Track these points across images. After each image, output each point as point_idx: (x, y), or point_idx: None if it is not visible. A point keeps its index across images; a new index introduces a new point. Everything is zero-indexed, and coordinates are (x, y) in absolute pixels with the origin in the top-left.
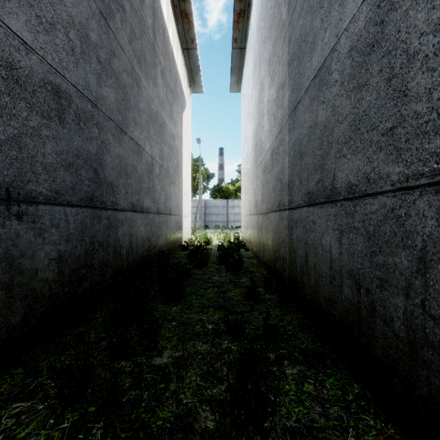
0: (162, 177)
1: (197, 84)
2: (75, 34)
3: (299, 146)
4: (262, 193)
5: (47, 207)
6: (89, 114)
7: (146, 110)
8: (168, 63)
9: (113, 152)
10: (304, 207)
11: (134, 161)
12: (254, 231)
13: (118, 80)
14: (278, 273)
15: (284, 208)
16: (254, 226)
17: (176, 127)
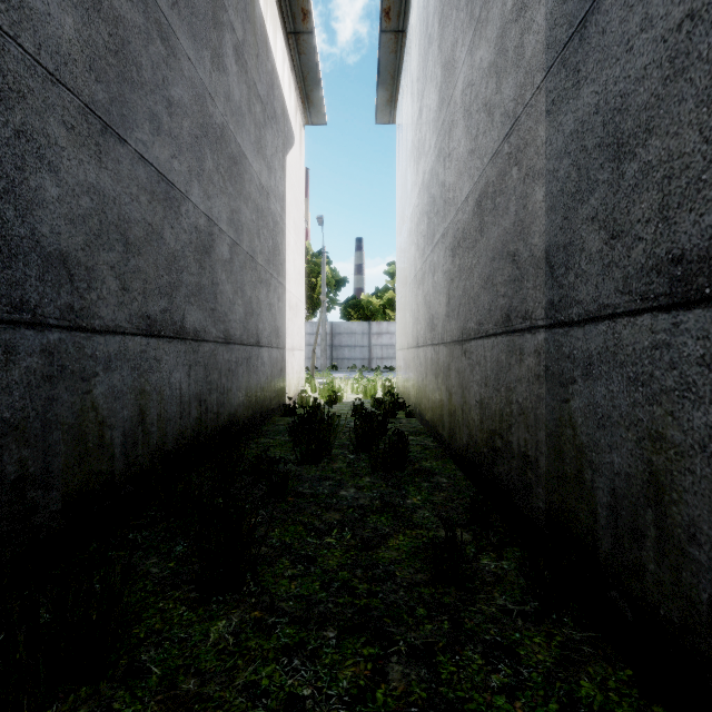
0: (238, 268)
1: (316, 106)
2: None
3: (606, 126)
4: (448, 299)
5: None
6: None
7: (191, 110)
8: (254, 41)
9: (73, 176)
10: (643, 315)
11: (153, 216)
12: (425, 378)
13: None
14: (501, 488)
15: (530, 326)
16: (427, 369)
17: (272, 176)
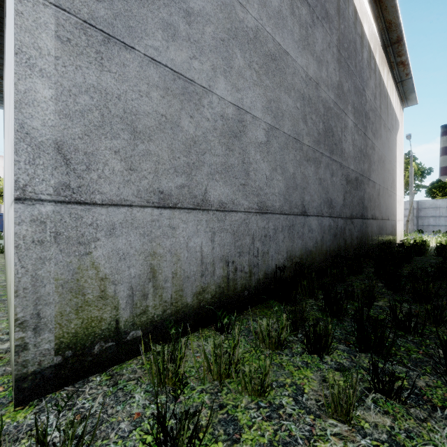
0: (384, 195)
1: (410, 100)
2: (359, 153)
3: None
4: None
5: (355, 220)
6: (361, 181)
7: (376, 159)
8: (387, 112)
9: (366, 192)
10: None
11: (372, 192)
12: None
13: (368, 156)
14: None
15: None
16: None
17: (391, 153)
